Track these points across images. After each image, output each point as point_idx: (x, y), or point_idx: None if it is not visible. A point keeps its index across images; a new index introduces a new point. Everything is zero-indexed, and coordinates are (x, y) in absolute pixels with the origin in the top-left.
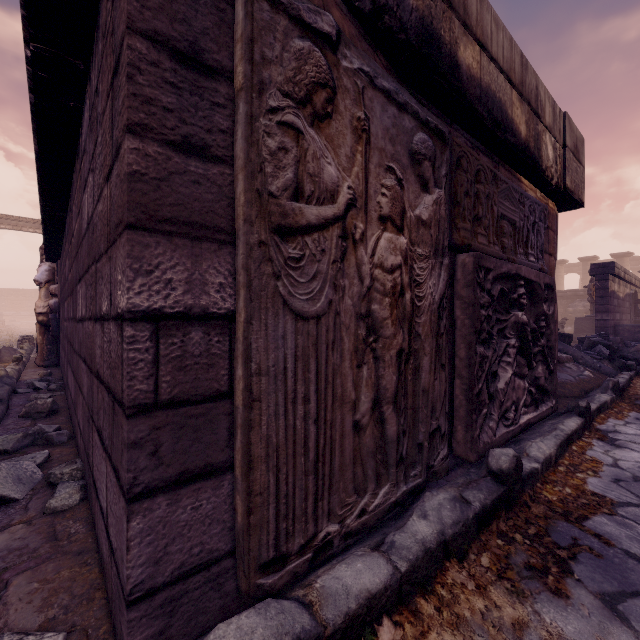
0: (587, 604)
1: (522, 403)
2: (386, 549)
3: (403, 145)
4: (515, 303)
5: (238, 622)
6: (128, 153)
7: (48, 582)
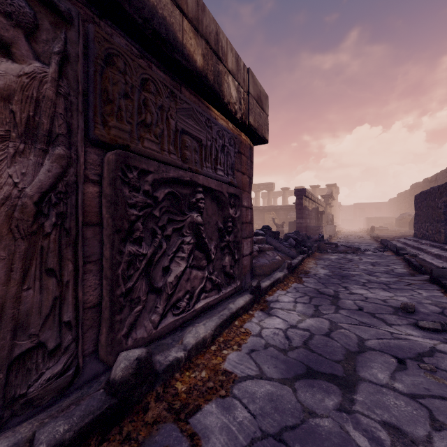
0: None
1: (198, 291)
2: None
3: None
4: (194, 206)
5: None
6: None
7: None
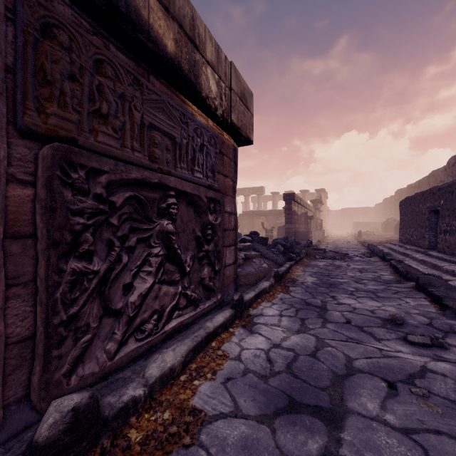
0: None
1: (169, 309)
2: None
3: None
4: (164, 212)
5: None
6: None
7: None
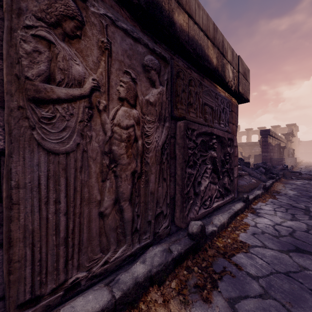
0: (220, 306)
1: (214, 196)
2: (112, 284)
3: (137, 60)
4: (211, 147)
5: None
6: None
7: None
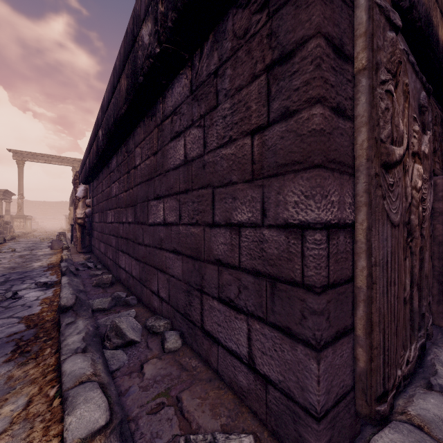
0: None
1: None
2: (439, 389)
3: (416, 101)
4: None
5: (386, 436)
6: (319, 117)
7: (204, 399)
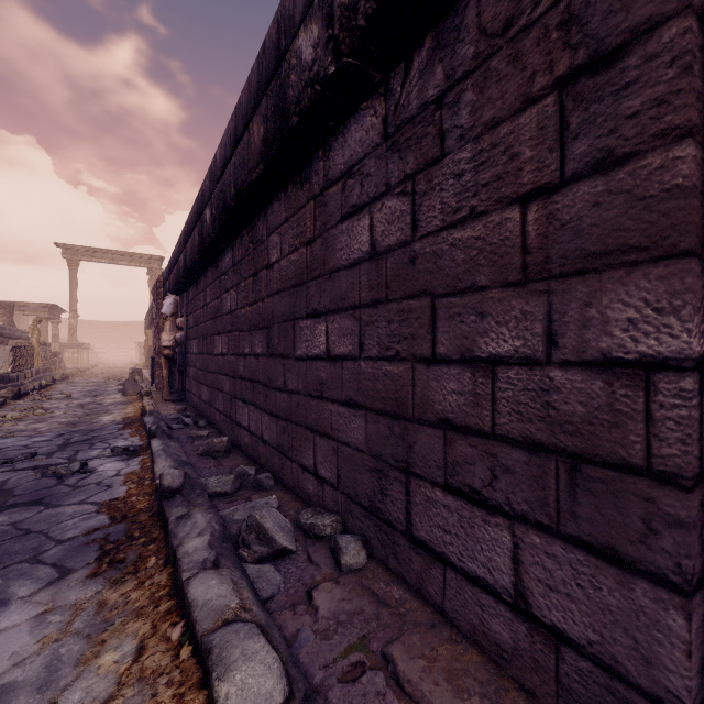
0: None
1: None
2: None
3: None
4: None
5: None
6: (690, 162)
7: (432, 660)
